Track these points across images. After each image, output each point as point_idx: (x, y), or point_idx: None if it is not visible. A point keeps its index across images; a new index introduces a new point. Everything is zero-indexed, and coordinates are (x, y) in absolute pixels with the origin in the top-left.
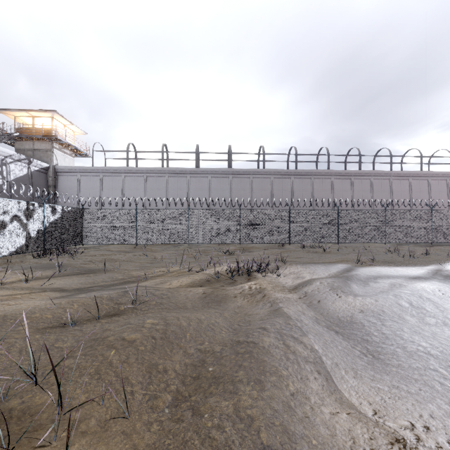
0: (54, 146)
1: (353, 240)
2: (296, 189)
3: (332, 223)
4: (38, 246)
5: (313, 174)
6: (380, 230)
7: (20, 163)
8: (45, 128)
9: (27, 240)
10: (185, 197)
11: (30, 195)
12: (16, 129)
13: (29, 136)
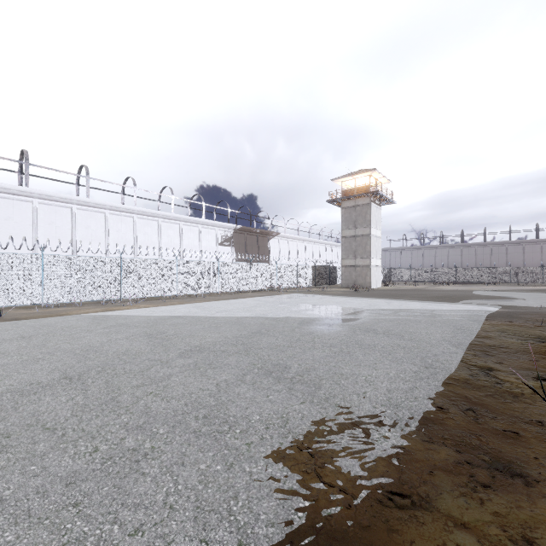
0: None
1: (520, 281)
2: (509, 252)
3: (507, 274)
4: (384, 280)
5: (524, 242)
6: (539, 277)
7: None
8: None
9: (383, 278)
10: (431, 263)
11: None
12: None
13: None
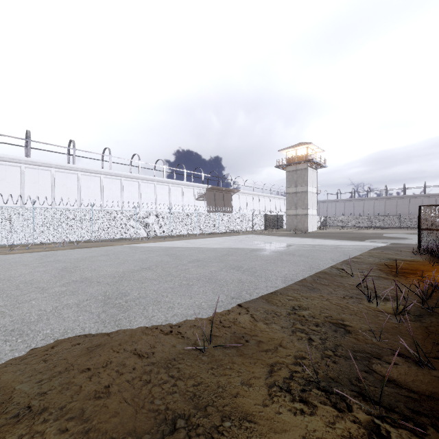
0: None
1: None
2: (424, 203)
3: None
4: (321, 225)
5: (436, 195)
6: None
7: None
8: None
9: (320, 224)
10: (359, 212)
11: None
12: None
13: None
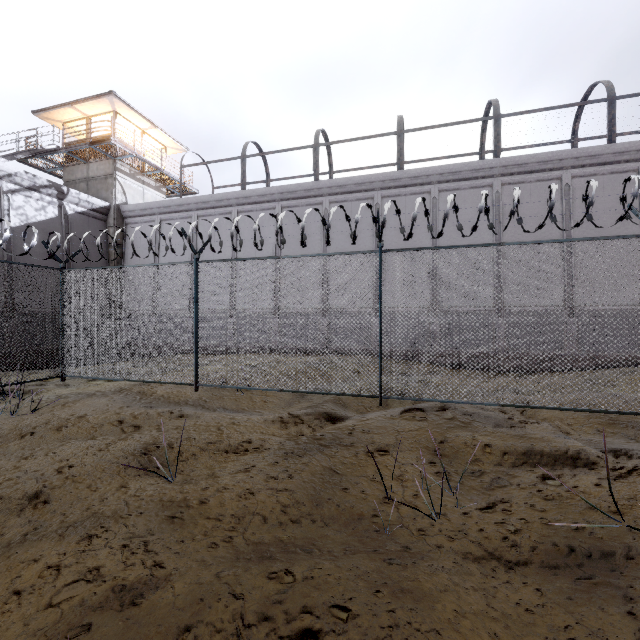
0: (119, 168)
1: None
2: None
3: None
4: None
5: None
6: None
7: (39, 195)
8: (94, 128)
9: None
10: (367, 205)
11: (63, 259)
12: (65, 145)
13: (71, 149)
